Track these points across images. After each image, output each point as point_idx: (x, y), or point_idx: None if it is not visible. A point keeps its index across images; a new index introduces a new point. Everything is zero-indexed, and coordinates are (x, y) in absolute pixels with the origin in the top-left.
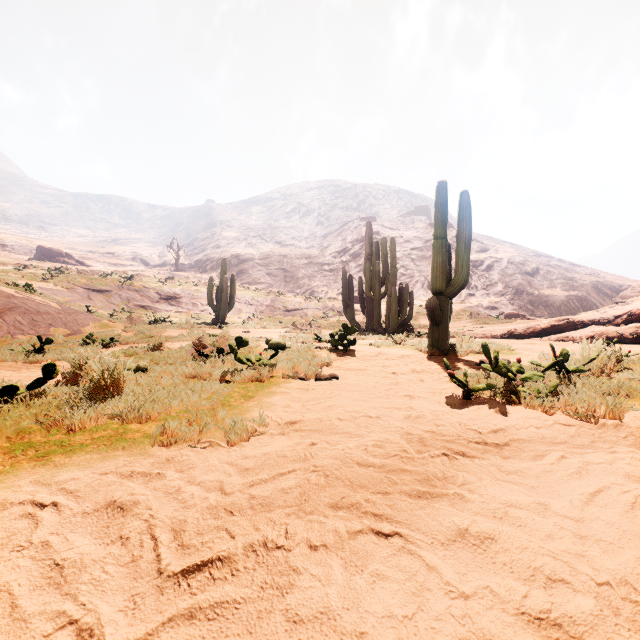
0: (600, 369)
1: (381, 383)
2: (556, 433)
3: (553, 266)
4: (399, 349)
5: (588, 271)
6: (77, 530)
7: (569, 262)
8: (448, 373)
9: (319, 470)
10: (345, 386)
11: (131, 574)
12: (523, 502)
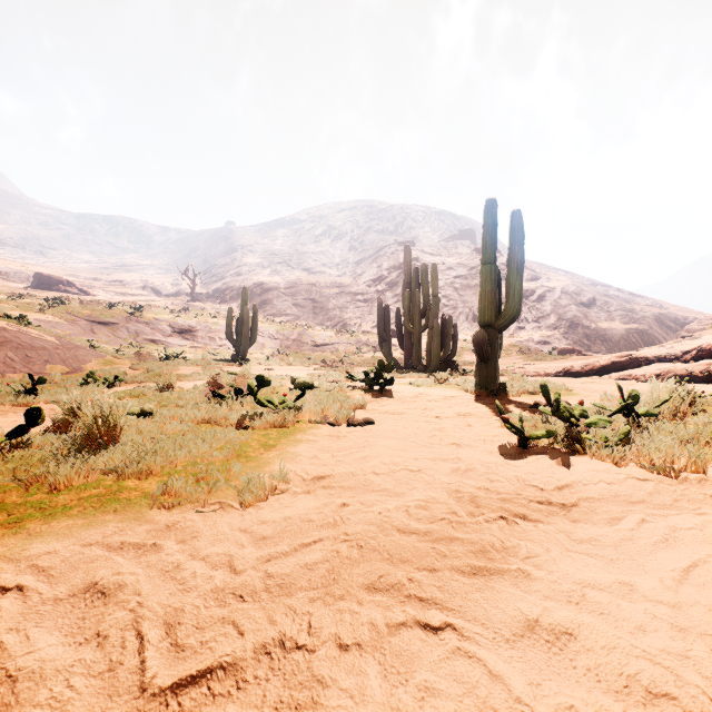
0: (672, 412)
1: (423, 429)
2: (631, 490)
3: (611, 296)
4: (442, 389)
5: (650, 302)
6: (44, 623)
7: (629, 292)
8: (502, 418)
9: (351, 539)
10: (382, 432)
11: (105, 689)
12: (603, 581)
